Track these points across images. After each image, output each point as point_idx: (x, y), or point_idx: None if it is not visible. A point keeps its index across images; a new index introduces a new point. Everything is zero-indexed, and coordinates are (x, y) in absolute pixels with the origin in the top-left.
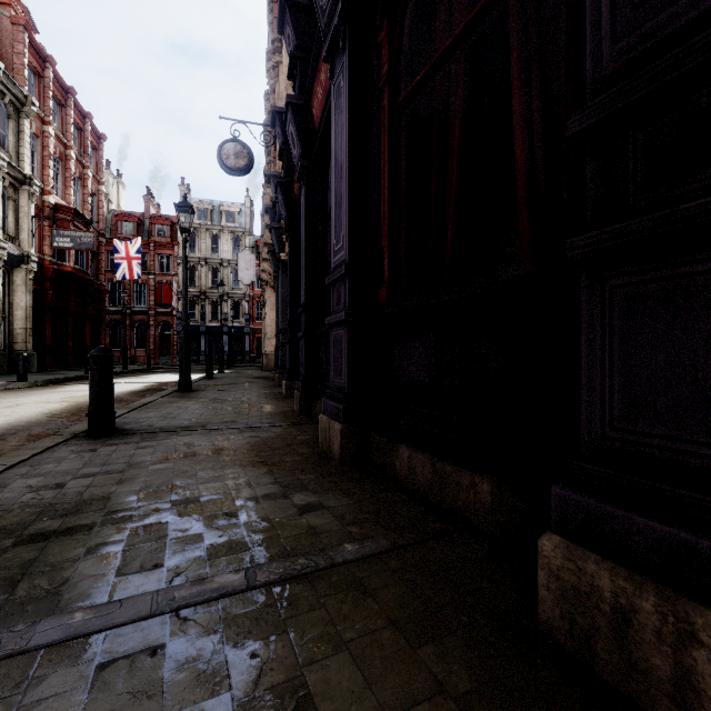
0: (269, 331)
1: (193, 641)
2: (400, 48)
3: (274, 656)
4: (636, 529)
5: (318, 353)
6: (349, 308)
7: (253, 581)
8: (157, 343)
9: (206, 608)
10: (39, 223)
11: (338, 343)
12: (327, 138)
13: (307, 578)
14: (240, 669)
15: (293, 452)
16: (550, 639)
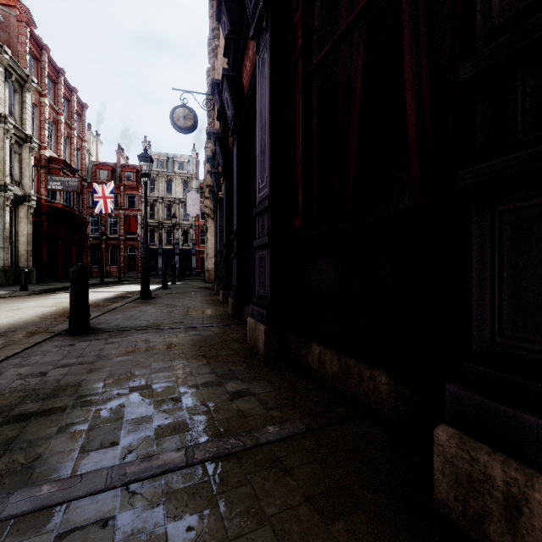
0: (210, 252)
1: (139, 514)
2: (312, 25)
3: (207, 529)
4: (526, 426)
5: (247, 269)
6: (271, 233)
7: (192, 459)
8: (126, 262)
9: (151, 482)
10: (37, 171)
11: (262, 261)
12: (254, 101)
13: (236, 456)
14: (177, 541)
15: (227, 347)
16: (445, 517)
